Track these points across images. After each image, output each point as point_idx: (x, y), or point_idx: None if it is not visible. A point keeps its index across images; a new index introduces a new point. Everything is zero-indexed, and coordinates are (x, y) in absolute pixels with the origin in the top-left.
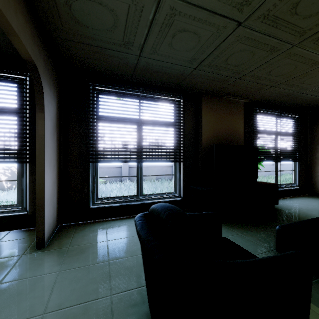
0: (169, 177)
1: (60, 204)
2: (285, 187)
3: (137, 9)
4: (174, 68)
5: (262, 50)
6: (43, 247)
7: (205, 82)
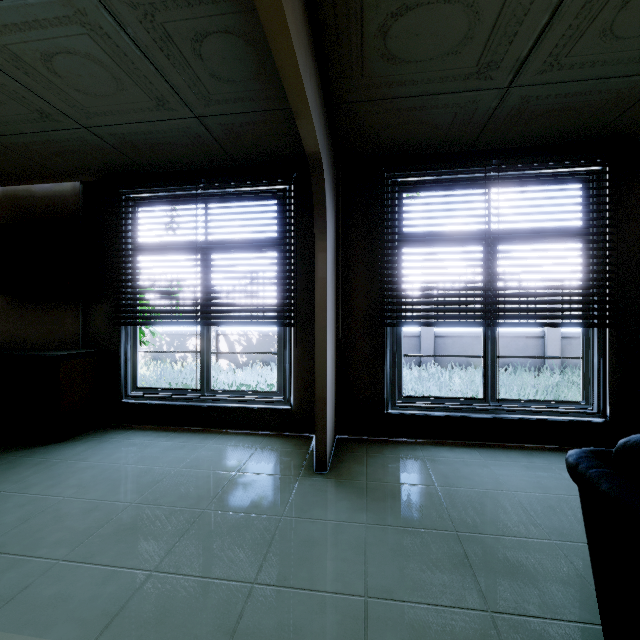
0: (534, 363)
1: (337, 399)
2: None
3: None
4: (601, 90)
5: None
6: (325, 472)
7: None
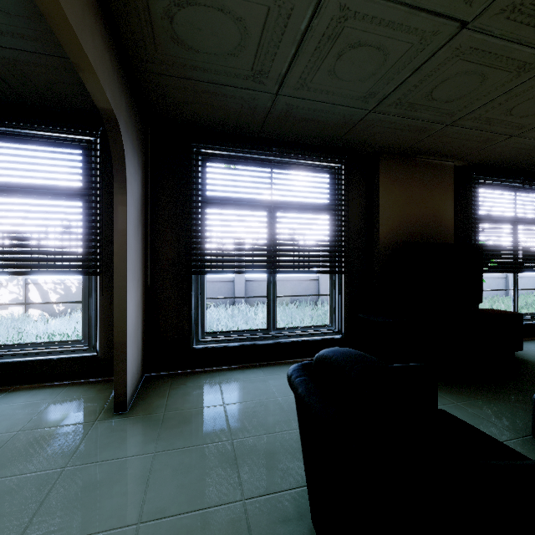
0: (313, 298)
1: (145, 341)
2: (533, 319)
3: (282, 13)
4: (335, 112)
5: (502, 70)
6: (125, 411)
7: (386, 134)
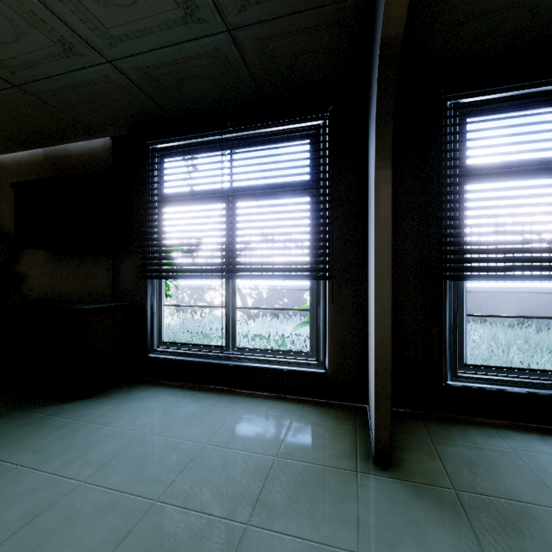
0: None
1: None
2: None
3: None
4: None
5: None
6: (389, 466)
7: None
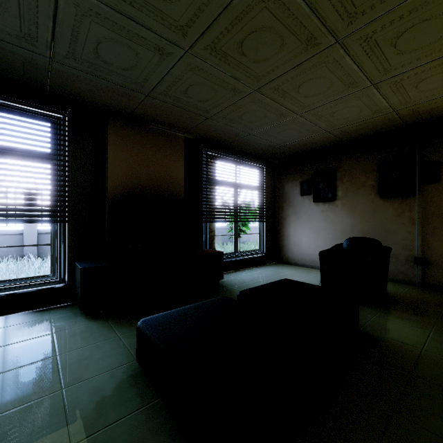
0: None
1: None
2: (247, 255)
3: None
4: (5, 48)
5: (145, 48)
6: None
7: (97, 93)
